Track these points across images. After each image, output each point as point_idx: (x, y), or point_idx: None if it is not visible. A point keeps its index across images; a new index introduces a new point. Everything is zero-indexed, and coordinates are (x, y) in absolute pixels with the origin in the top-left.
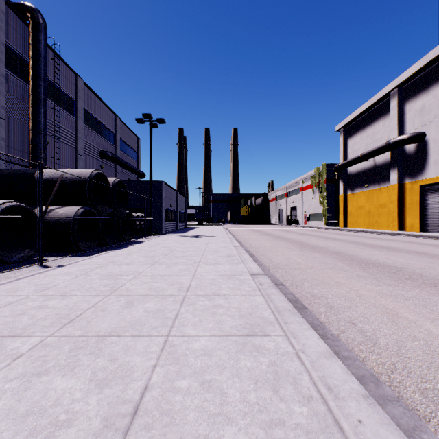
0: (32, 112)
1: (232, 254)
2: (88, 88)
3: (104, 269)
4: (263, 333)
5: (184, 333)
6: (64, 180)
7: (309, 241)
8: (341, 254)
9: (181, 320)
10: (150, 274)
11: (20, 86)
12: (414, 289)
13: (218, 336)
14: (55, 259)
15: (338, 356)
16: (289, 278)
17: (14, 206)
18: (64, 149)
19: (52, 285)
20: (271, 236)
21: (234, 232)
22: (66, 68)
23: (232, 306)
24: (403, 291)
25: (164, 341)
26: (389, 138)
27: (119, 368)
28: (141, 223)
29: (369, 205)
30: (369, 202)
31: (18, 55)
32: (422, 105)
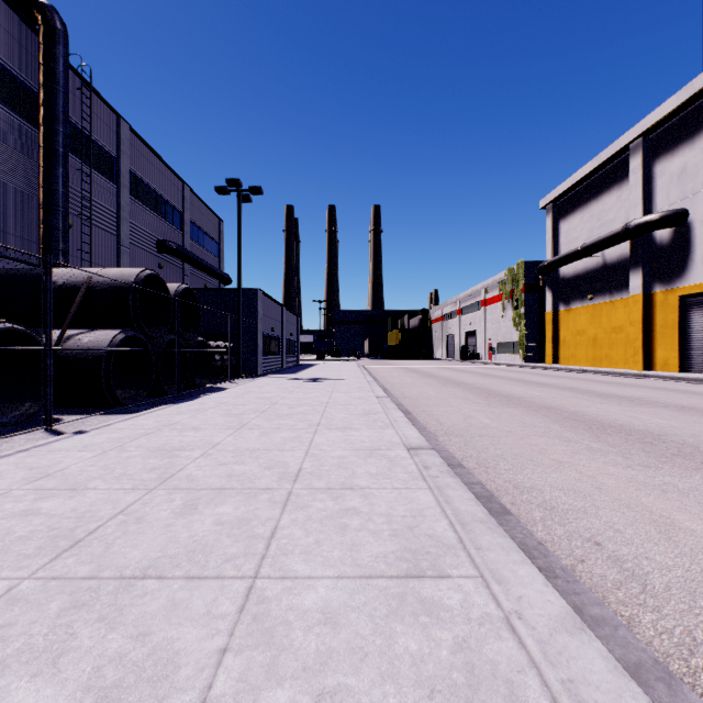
0: (44, 176)
1: (373, 411)
2: (137, 137)
3: (154, 439)
4: (438, 572)
5: (287, 570)
6: (92, 286)
7: (499, 387)
8: (556, 410)
9: (282, 542)
10: (232, 447)
11: (25, 133)
12: (692, 473)
13: (351, 578)
14: (75, 419)
15: (582, 617)
16: (473, 454)
17: (4, 330)
18: (98, 237)
19: (57, 468)
20: (437, 379)
21: (375, 373)
22: (102, 105)
23: (377, 513)
24: (674, 477)
25: (247, 591)
26: (628, 219)
27: (151, 656)
28: (224, 357)
29: (595, 328)
30: (595, 323)
31: (20, 82)
32: (682, 165)
